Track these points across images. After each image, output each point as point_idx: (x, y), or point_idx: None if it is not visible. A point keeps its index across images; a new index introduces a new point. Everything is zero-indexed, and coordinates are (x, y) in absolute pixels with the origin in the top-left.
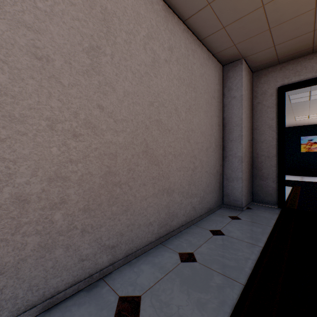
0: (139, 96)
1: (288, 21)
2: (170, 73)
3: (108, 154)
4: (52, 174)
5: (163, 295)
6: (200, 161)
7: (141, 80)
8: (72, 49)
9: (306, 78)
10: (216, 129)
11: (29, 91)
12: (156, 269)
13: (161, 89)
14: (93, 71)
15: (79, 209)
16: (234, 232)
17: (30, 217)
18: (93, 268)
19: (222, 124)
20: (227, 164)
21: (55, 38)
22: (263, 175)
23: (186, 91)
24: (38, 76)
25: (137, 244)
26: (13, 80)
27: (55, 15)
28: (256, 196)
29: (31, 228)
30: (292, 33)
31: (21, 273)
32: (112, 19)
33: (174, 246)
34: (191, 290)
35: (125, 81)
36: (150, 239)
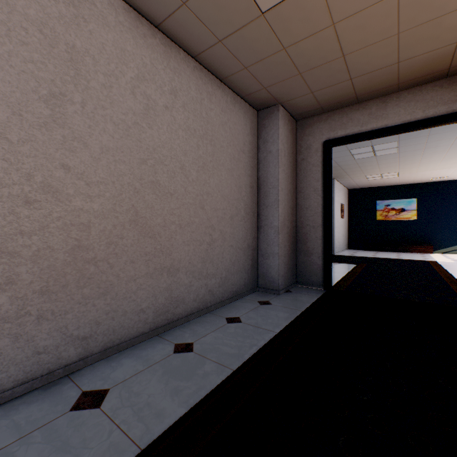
0: (125, 153)
1: (318, 67)
2: (173, 123)
3: (78, 224)
4: None
5: (137, 387)
6: (221, 232)
7: (128, 132)
8: (23, 97)
9: (352, 132)
10: (247, 191)
11: None
12: (140, 362)
13: (159, 143)
14: (55, 123)
15: (33, 291)
16: (254, 319)
17: None
18: (55, 363)
19: (257, 185)
20: (262, 236)
21: None
22: (308, 250)
23: (199, 145)
24: None
25: (122, 336)
26: None
27: None
28: (301, 277)
29: None
30: (328, 80)
31: None
32: (83, 59)
33: (173, 337)
34: (172, 379)
35: (103, 135)
36: (141, 330)
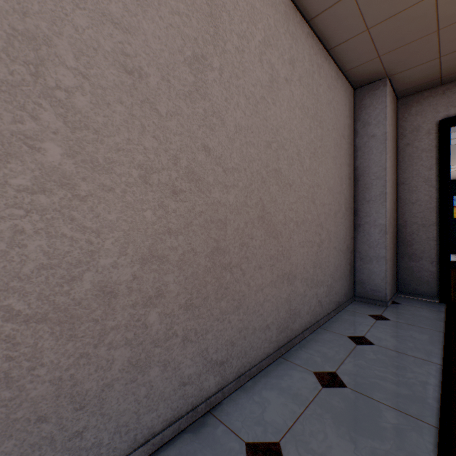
0: (253, 133)
1: None
2: (291, 99)
3: (216, 221)
4: (145, 251)
5: (314, 443)
6: (327, 231)
7: (256, 109)
8: (170, 59)
9: None
10: (346, 183)
11: (116, 123)
12: (288, 398)
13: (281, 123)
14: (197, 94)
15: (179, 306)
16: (386, 340)
17: (118, 319)
18: (197, 396)
19: (353, 176)
20: (361, 237)
21: (150, 42)
22: (415, 253)
23: (311, 127)
24: (128, 100)
25: (251, 359)
26: (96, 105)
27: (149, 6)
28: (404, 285)
29: (119, 335)
30: None
31: (106, 407)
32: (220, 15)
33: (302, 361)
34: (355, 433)
35: (237, 110)
36: (267, 350)
